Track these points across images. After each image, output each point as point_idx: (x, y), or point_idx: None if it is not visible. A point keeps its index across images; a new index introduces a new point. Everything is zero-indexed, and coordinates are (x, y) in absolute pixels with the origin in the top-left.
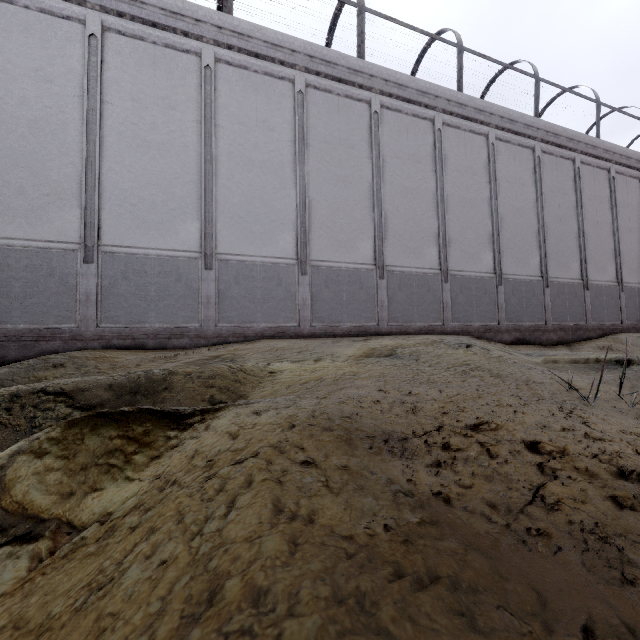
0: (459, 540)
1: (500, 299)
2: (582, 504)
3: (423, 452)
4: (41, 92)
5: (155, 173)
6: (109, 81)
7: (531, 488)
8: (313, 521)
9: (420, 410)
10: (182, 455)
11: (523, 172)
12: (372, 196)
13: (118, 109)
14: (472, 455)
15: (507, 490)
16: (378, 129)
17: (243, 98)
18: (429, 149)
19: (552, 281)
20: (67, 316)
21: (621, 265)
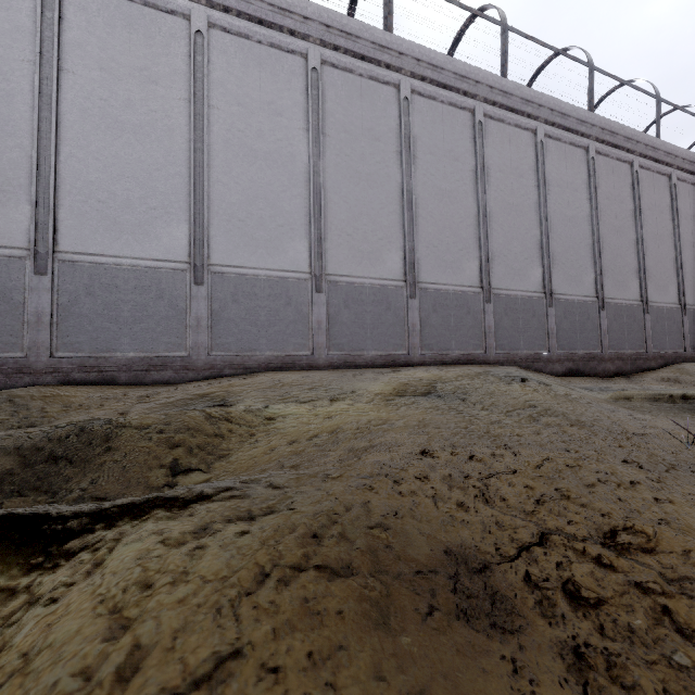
0: None
1: (550, 323)
2: None
3: (530, 609)
4: None
5: (130, 162)
6: (70, 44)
7: None
8: None
9: (496, 495)
10: None
11: (576, 175)
12: (401, 198)
13: (82, 80)
14: (640, 627)
15: None
16: (408, 118)
17: (243, 74)
18: (468, 145)
19: (608, 302)
20: (11, 342)
21: (684, 285)
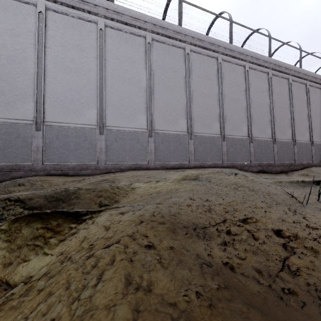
0: (243, 300)
1: (251, 150)
2: (313, 271)
3: (216, 236)
4: (13, 41)
5: (73, 84)
6: (49, 36)
7: (280, 260)
8: (150, 290)
9: (213, 210)
10: (77, 239)
11: (263, 85)
12: (186, 97)
13: (54, 51)
14: (244, 238)
15: (266, 261)
16: (189, 62)
17: (119, 46)
18: (215, 73)
19: (277, 140)
20: (27, 158)
21: (312, 132)
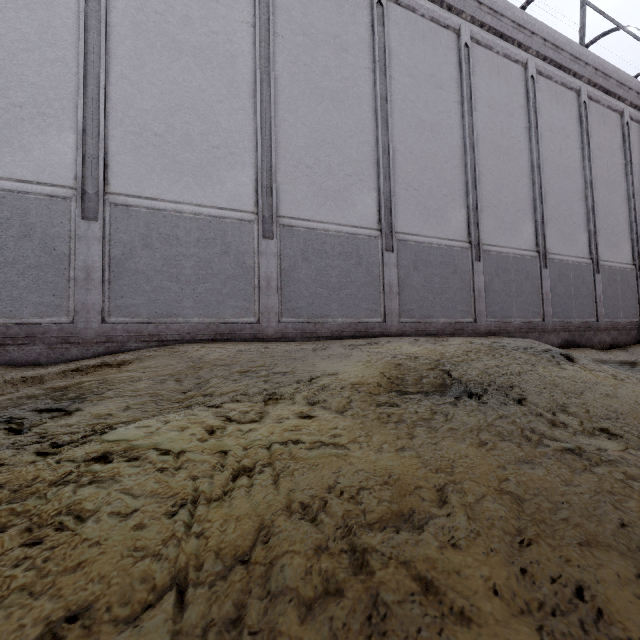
0: None
1: (545, 287)
2: None
3: None
4: None
5: None
6: None
7: None
8: None
9: None
10: None
11: (567, 120)
12: (375, 127)
13: None
14: None
15: None
16: (383, 29)
17: None
18: (453, 71)
19: (603, 265)
20: None
21: None
